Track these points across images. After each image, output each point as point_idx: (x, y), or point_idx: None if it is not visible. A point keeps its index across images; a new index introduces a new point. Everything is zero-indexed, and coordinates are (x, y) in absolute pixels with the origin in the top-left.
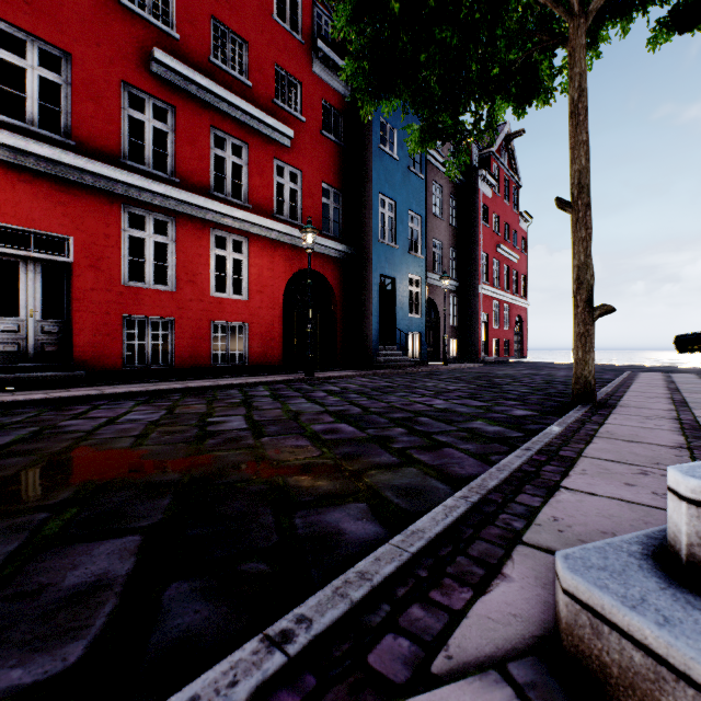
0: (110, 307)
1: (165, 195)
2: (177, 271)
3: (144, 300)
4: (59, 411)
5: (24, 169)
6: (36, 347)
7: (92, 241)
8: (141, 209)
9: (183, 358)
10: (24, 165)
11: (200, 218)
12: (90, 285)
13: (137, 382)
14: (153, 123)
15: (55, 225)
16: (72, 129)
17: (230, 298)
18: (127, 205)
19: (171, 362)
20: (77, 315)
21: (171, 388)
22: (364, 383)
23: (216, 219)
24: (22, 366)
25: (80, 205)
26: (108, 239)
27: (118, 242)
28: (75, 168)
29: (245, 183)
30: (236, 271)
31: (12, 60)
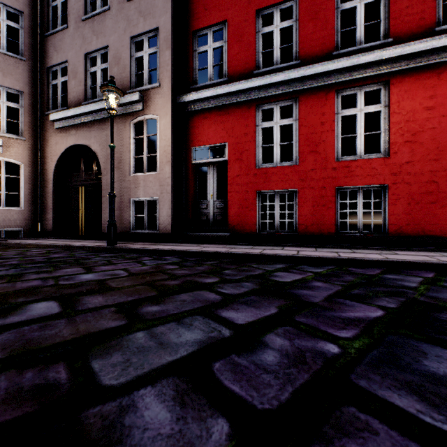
0: (248, 186)
1: (285, 81)
2: (299, 145)
3: (271, 177)
4: (127, 259)
5: (205, 110)
6: (214, 217)
7: (237, 141)
8: (270, 104)
9: (305, 226)
10: (204, 108)
11: (323, 86)
12: (236, 173)
13: (254, 244)
14: (280, 26)
15: (218, 138)
16: (227, 70)
17: (360, 159)
18: (260, 105)
19: (295, 228)
20: (229, 195)
21: (230, 252)
22: None
23: (339, 79)
24: (205, 228)
25: (231, 119)
26: (247, 136)
27: (253, 136)
28: (226, 95)
29: (385, 17)
30: None
31: (202, 50)
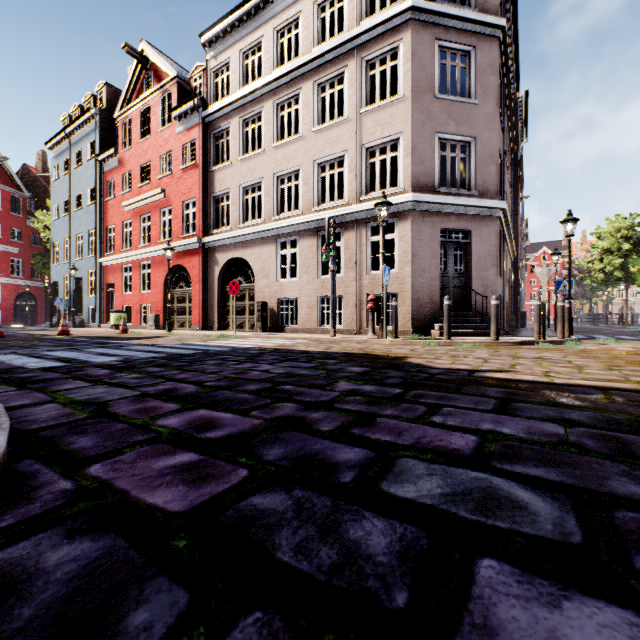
0: None
1: None
2: None
3: None
4: None
5: None
6: None
7: None
8: None
9: None
10: None
11: None
12: None
13: None
14: None
15: None
16: None
17: None
18: None
19: None
20: None
21: None
22: None
23: None
24: None
25: None
26: None
27: None
28: None
29: (0, 267)
30: None
31: None
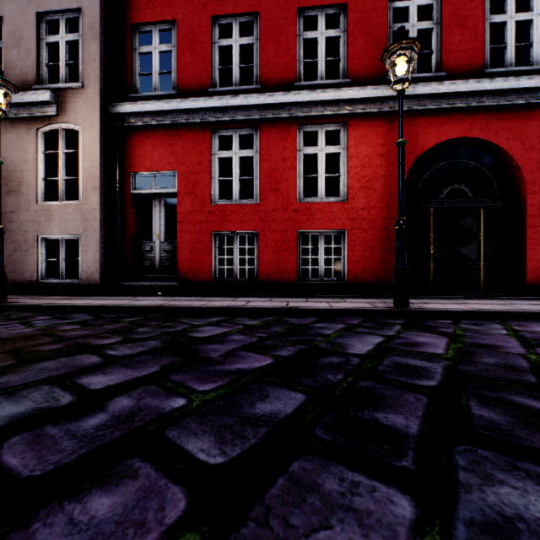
0: (202, 226)
1: (244, 106)
2: (260, 181)
3: (229, 216)
4: (9, 320)
5: (149, 128)
6: (161, 263)
7: (189, 171)
8: (229, 130)
9: (266, 273)
10: (147, 125)
11: (285, 118)
12: (188, 209)
13: (207, 295)
14: (240, 42)
15: (166, 164)
16: (177, 82)
17: (321, 202)
18: (217, 130)
19: (256, 276)
20: (179, 236)
21: (164, 305)
22: (493, 344)
23: (301, 113)
24: (149, 276)
25: (181, 143)
26: (201, 165)
27: (208, 166)
28: (174, 112)
29: (344, 56)
30: (407, 184)
31: (145, 51)
